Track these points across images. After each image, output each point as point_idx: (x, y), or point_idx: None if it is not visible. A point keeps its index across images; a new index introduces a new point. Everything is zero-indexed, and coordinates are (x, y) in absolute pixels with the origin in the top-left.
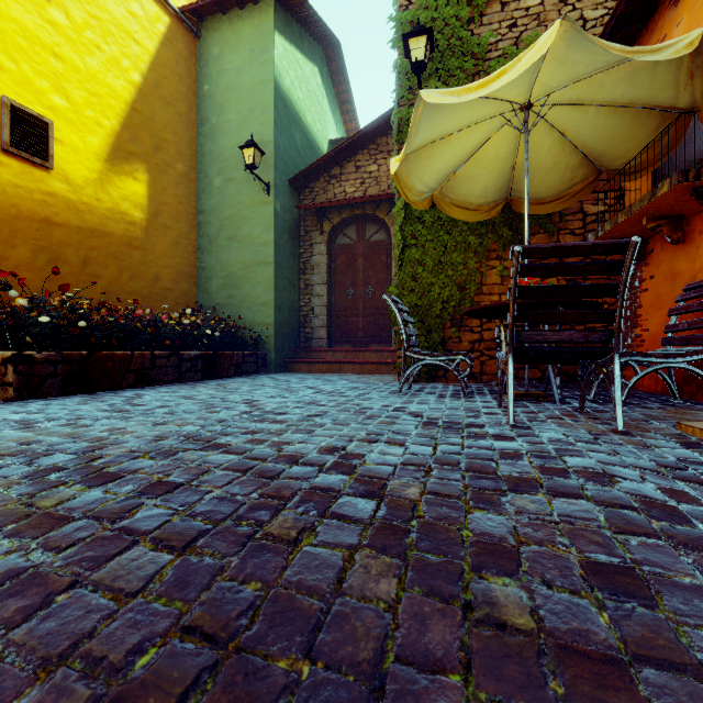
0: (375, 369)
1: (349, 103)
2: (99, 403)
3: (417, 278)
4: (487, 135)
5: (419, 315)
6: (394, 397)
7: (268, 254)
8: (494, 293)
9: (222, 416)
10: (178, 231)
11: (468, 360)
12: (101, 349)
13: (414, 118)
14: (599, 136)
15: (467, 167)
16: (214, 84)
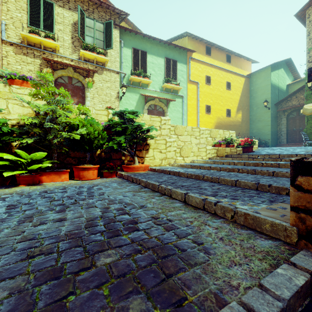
0: None
1: (294, 70)
2: None
3: (311, 126)
4: None
5: (311, 134)
6: None
7: (269, 123)
8: None
9: None
10: (246, 121)
11: None
12: None
13: (303, 108)
14: None
15: None
16: (254, 87)
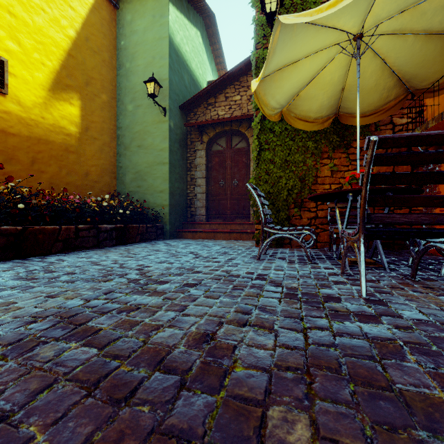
0: (238, 237)
1: (221, 57)
2: (21, 269)
3: (270, 172)
4: (325, 62)
5: (271, 199)
6: (255, 262)
7: (165, 157)
8: (326, 183)
9: (111, 286)
10: (102, 141)
11: (312, 234)
12: (39, 224)
13: (272, 40)
14: (413, 61)
15: (308, 89)
16: (128, 40)
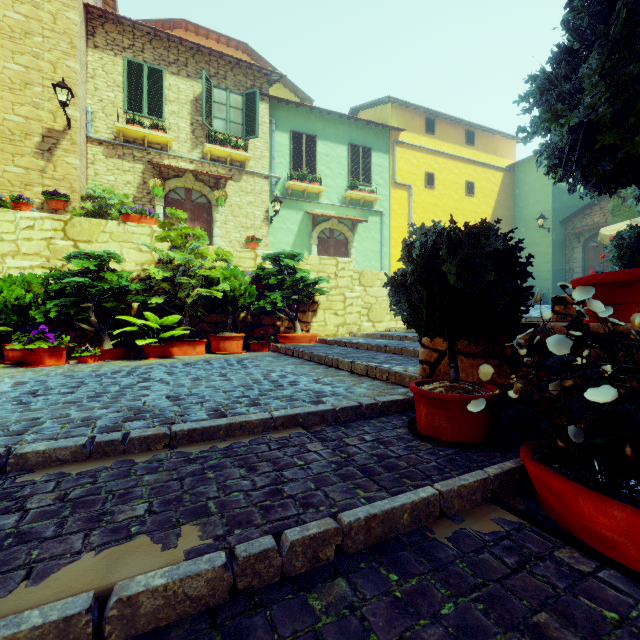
0: None
1: None
2: None
3: None
4: None
5: None
6: None
7: (548, 258)
8: None
9: None
10: None
11: None
12: None
13: (600, 233)
14: None
15: None
16: (521, 189)
